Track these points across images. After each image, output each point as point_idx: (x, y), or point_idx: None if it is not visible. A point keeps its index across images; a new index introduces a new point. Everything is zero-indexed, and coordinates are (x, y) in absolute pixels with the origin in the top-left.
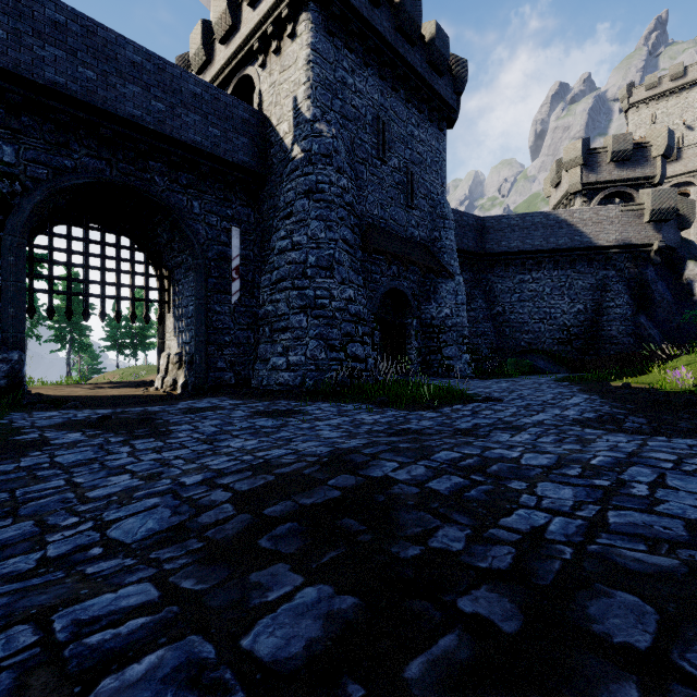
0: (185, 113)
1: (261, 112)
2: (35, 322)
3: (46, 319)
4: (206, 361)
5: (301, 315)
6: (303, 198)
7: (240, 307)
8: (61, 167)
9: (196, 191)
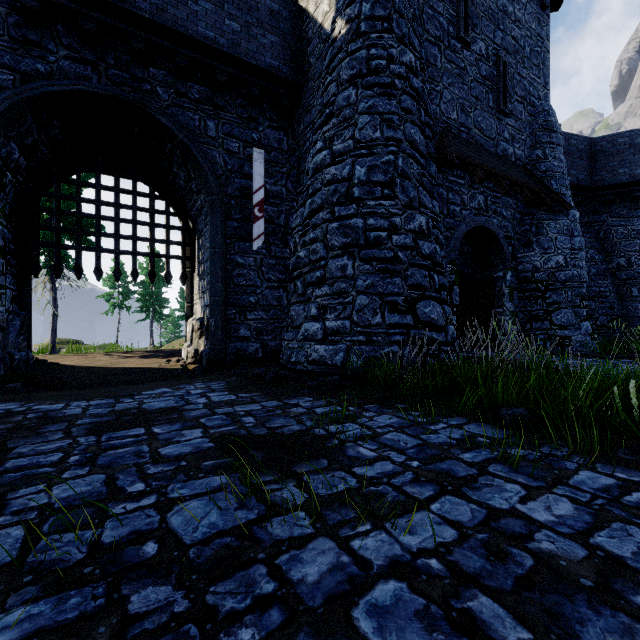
0: (193, 0)
1: (296, 3)
2: (125, 296)
3: (134, 293)
4: (223, 327)
5: (343, 258)
6: (347, 88)
7: (268, 259)
8: (32, 72)
9: (211, 107)
